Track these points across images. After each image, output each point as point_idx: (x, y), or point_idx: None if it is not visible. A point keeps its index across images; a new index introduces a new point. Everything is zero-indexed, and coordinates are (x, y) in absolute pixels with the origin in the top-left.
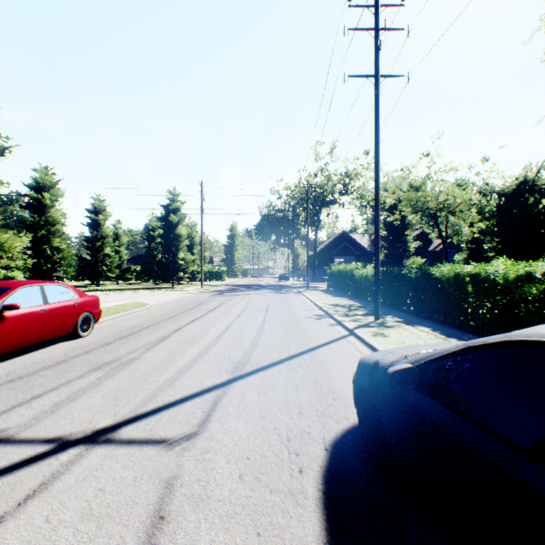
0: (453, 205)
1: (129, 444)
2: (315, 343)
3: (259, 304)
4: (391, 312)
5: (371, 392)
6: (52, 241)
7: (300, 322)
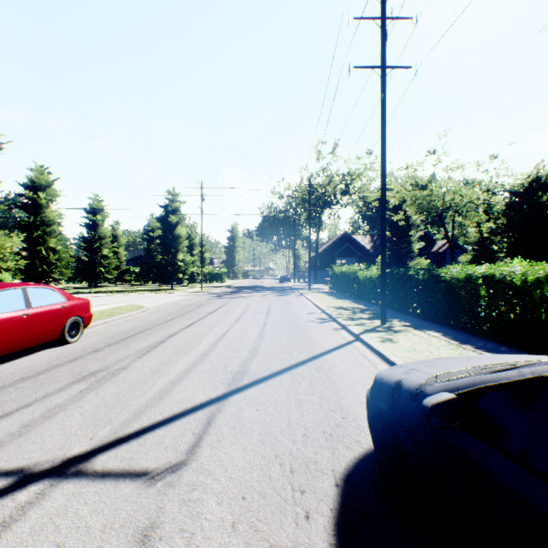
0: (460, 205)
1: (103, 477)
2: (319, 350)
3: (259, 307)
4: (397, 315)
5: (394, 420)
6: (48, 242)
7: (302, 326)
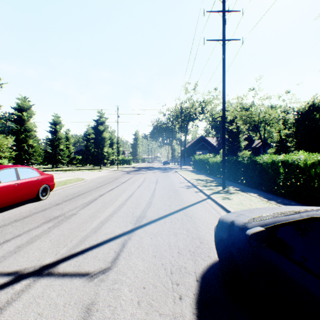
0: (268, 119)
1: (63, 276)
2: (186, 204)
3: (151, 179)
4: (232, 184)
5: (229, 243)
6: (28, 141)
7: (176, 190)
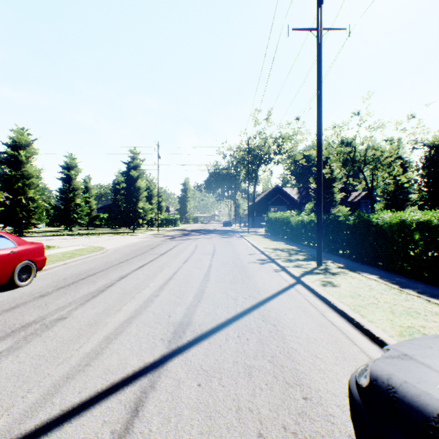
0: (380, 159)
1: None
2: (263, 294)
3: (206, 248)
4: (329, 256)
5: None
6: (27, 192)
7: (245, 267)
